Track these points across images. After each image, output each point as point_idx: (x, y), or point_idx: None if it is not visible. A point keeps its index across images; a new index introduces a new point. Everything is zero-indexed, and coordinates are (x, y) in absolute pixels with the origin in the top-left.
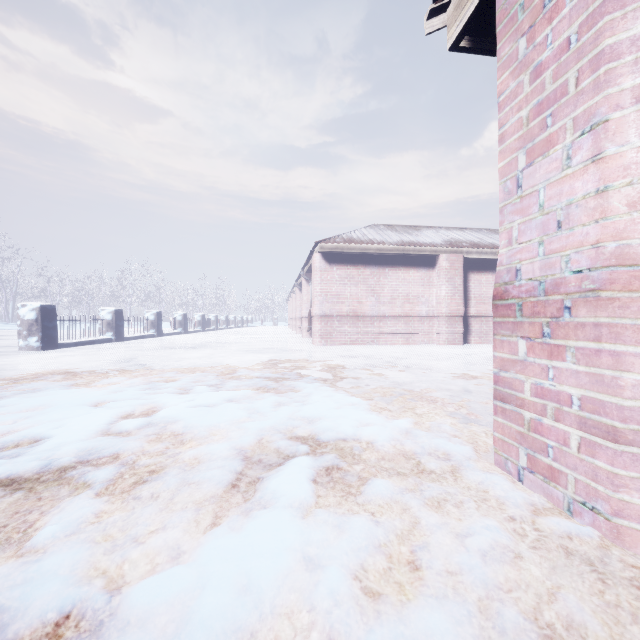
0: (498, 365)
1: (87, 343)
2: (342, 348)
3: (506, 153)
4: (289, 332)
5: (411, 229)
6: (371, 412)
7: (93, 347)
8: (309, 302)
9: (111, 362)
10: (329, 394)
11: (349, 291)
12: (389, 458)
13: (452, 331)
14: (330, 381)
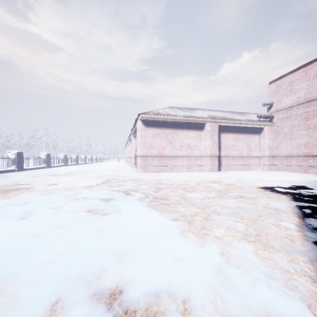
0: None
1: None
2: (153, 174)
3: None
4: (125, 165)
5: (190, 110)
6: (179, 239)
7: None
8: (135, 148)
9: None
10: (143, 216)
11: (157, 142)
12: None
13: (212, 164)
14: (145, 201)
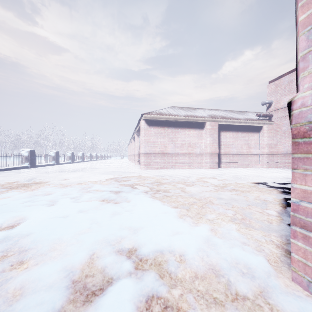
0: (298, 196)
1: (12, 169)
2: (156, 171)
3: (311, 3)
4: (128, 162)
5: (191, 109)
6: (178, 220)
7: (15, 171)
8: (138, 146)
9: (18, 181)
10: (149, 204)
11: (159, 140)
12: (201, 276)
13: (212, 161)
14: (149, 193)
